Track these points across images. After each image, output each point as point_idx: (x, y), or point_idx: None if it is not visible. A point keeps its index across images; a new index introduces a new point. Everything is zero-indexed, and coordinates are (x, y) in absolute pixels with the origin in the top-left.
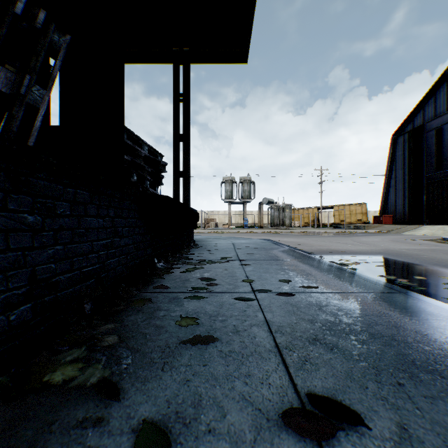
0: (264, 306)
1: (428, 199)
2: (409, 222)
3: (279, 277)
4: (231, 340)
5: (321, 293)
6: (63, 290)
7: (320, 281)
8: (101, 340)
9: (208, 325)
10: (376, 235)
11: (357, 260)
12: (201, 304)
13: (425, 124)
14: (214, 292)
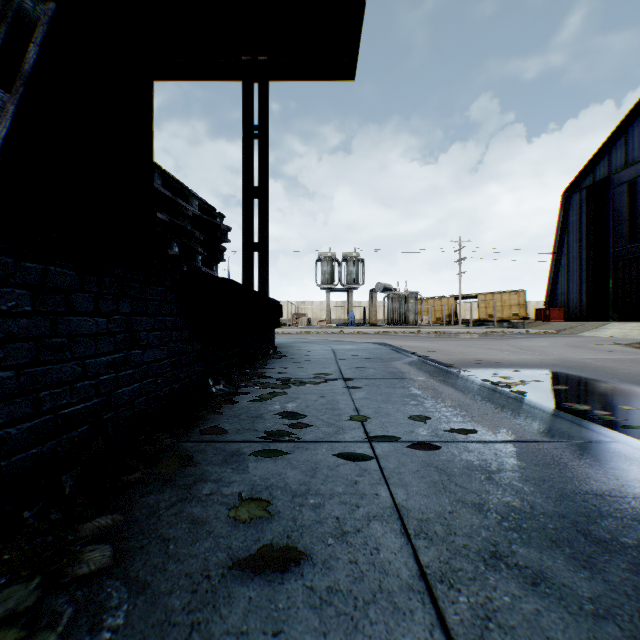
0: (390, 471)
1: (616, 285)
2: (587, 318)
3: (409, 411)
4: (331, 557)
5: (484, 443)
6: (15, 455)
7: (478, 418)
8: (76, 559)
9: (288, 516)
10: (542, 337)
11: (522, 376)
12: (278, 468)
13: (611, 176)
14: (302, 440)
